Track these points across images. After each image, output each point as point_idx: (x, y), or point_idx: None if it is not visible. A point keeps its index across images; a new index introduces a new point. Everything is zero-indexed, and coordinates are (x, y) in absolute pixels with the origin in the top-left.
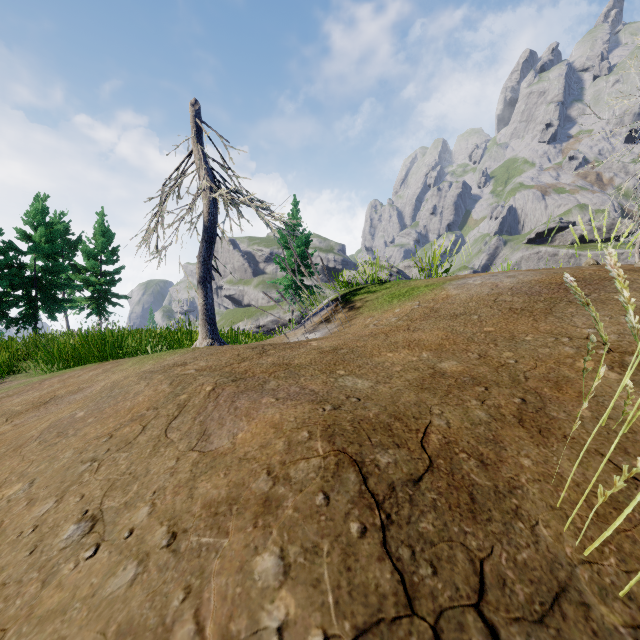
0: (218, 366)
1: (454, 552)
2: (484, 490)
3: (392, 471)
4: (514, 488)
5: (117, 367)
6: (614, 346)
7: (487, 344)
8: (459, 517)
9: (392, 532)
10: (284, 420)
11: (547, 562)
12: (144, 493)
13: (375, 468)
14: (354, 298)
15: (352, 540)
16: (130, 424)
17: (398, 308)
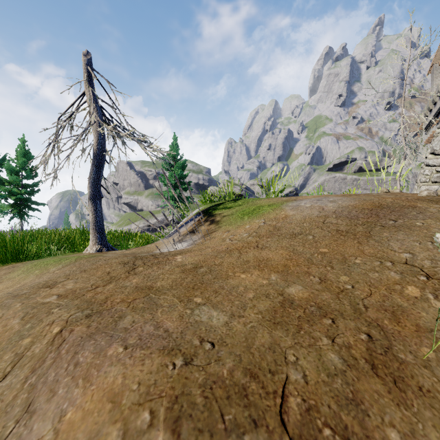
0: (83, 290)
1: None
2: None
3: None
4: None
5: (8, 274)
6: (431, 272)
7: (325, 266)
8: None
9: None
10: (125, 388)
11: None
12: None
13: None
14: (215, 212)
15: None
16: None
17: (248, 224)
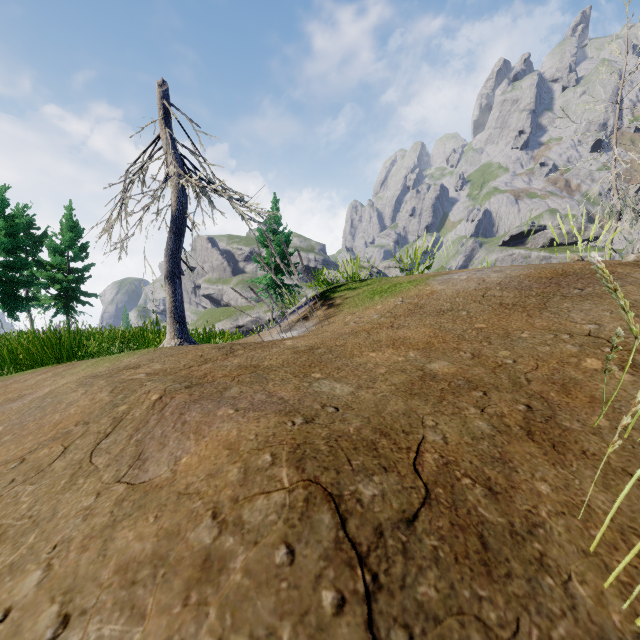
0: (174, 369)
1: (467, 632)
2: (497, 530)
3: (379, 507)
4: (534, 525)
5: (69, 370)
6: (620, 343)
7: (480, 342)
8: (469, 574)
9: (380, 604)
10: (242, 438)
11: (592, 639)
12: (41, 548)
13: (357, 504)
14: (334, 295)
15: (324, 621)
16: (50, 444)
17: (380, 304)
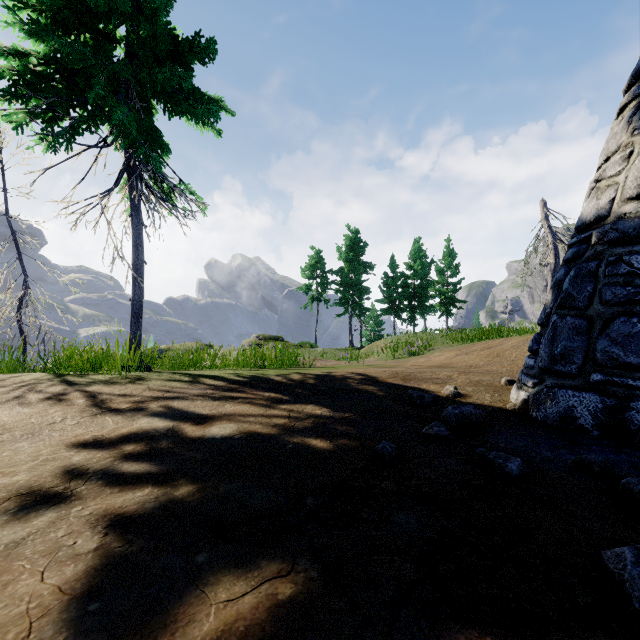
0: None
1: None
2: None
3: None
4: None
5: (509, 339)
6: None
7: None
8: None
9: None
10: None
11: None
12: None
13: None
14: None
15: None
16: None
17: None
